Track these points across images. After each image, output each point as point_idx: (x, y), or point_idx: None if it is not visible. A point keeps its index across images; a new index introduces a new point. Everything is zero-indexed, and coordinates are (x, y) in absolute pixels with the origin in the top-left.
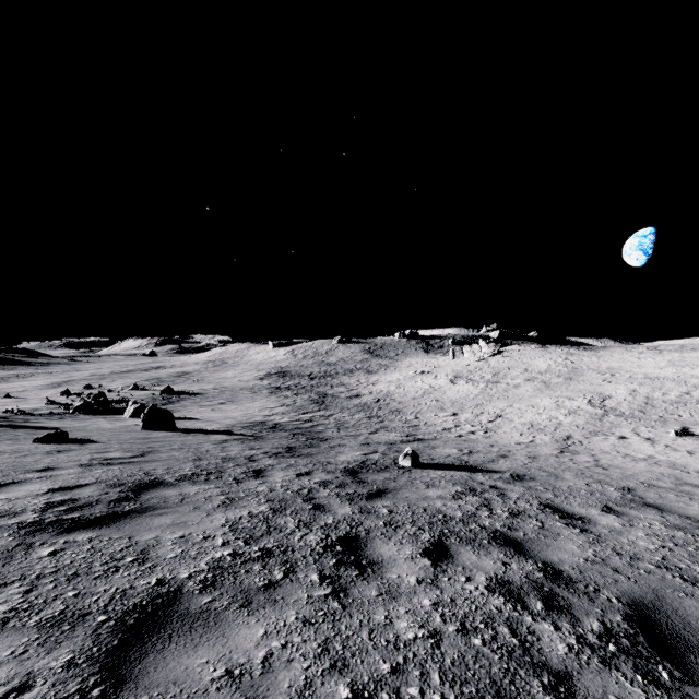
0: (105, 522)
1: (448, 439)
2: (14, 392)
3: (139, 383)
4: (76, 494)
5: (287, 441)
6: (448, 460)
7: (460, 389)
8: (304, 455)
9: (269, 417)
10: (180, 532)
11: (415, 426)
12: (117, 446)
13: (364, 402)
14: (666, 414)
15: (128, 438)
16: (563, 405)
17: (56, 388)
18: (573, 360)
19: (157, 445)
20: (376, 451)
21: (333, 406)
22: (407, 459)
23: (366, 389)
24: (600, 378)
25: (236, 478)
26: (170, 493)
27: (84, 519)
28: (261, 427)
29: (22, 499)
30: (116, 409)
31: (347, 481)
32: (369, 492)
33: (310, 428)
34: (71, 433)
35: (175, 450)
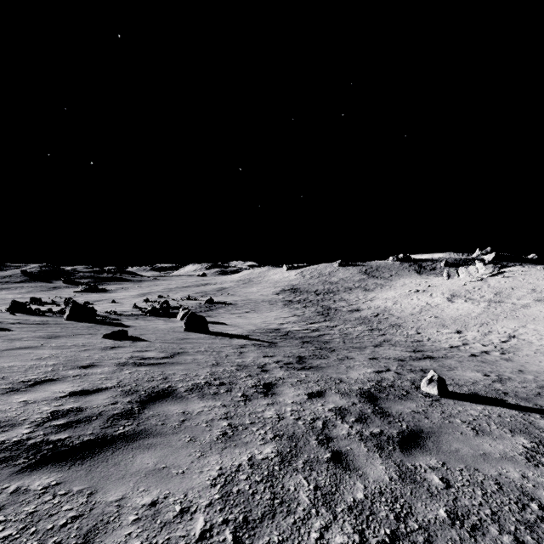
0: (83, 454)
1: (462, 359)
2: (118, 299)
3: (192, 295)
4: (88, 401)
5: (298, 350)
6: (479, 388)
7: (459, 307)
8: (314, 368)
9: (282, 325)
10: (155, 490)
11: (418, 341)
12: (158, 345)
13: (364, 316)
14: None
15: (170, 338)
16: None
17: (142, 297)
18: None
19: (189, 346)
20: (388, 369)
21: (336, 318)
22: (433, 385)
23: (364, 304)
24: None
25: (245, 394)
26: (174, 409)
27: (67, 444)
28: (276, 334)
29: (37, 403)
30: (174, 313)
31: (367, 410)
32: (400, 433)
33: (318, 337)
34: (135, 330)
35: (200, 353)
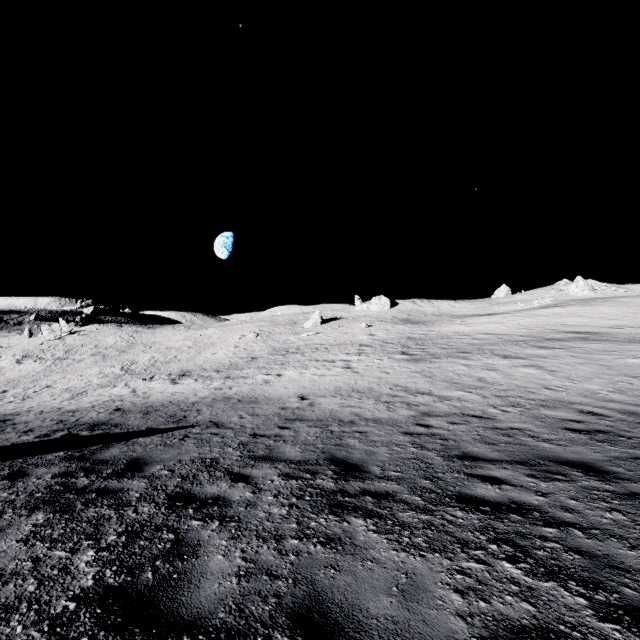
0: None
1: None
2: None
3: None
4: None
5: None
6: None
7: (24, 368)
8: None
9: None
10: None
11: None
12: None
13: None
14: (156, 370)
15: None
16: (104, 372)
17: None
18: (136, 337)
19: None
20: None
21: None
22: None
23: None
24: (142, 350)
25: None
26: None
27: None
28: None
29: None
30: None
31: None
32: None
33: None
34: None
35: None
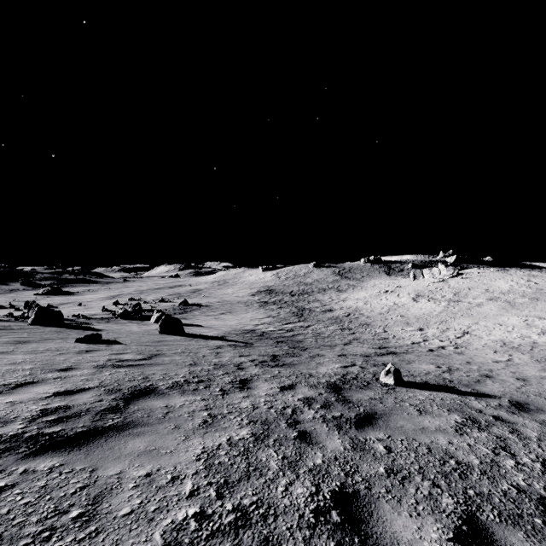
0: (79, 442)
1: (420, 353)
2: (85, 302)
3: (165, 297)
4: (74, 400)
5: (272, 349)
6: (430, 378)
7: (422, 306)
8: (287, 365)
9: (258, 326)
10: (149, 466)
11: (385, 339)
12: (134, 348)
13: (336, 316)
14: None
15: (146, 341)
16: (533, 324)
17: (111, 299)
18: (537, 282)
19: (165, 348)
20: (354, 364)
21: (310, 319)
22: (390, 376)
23: (337, 305)
24: None
25: (222, 389)
26: (157, 404)
27: (62, 435)
28: (251, 335)
29: (24, 403)
30: (147, 315)
31: (331, 399)
32: (357, 416)
33: (292, 337)
34: (107, 334)
35: (177, 354)
